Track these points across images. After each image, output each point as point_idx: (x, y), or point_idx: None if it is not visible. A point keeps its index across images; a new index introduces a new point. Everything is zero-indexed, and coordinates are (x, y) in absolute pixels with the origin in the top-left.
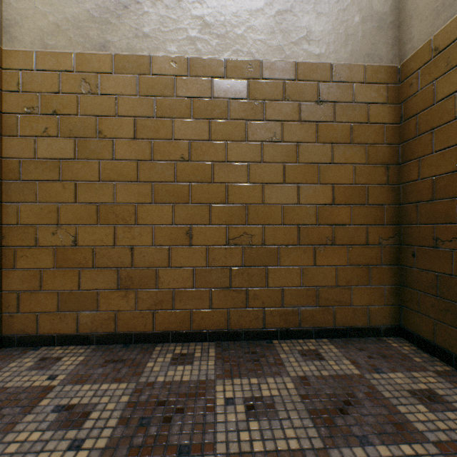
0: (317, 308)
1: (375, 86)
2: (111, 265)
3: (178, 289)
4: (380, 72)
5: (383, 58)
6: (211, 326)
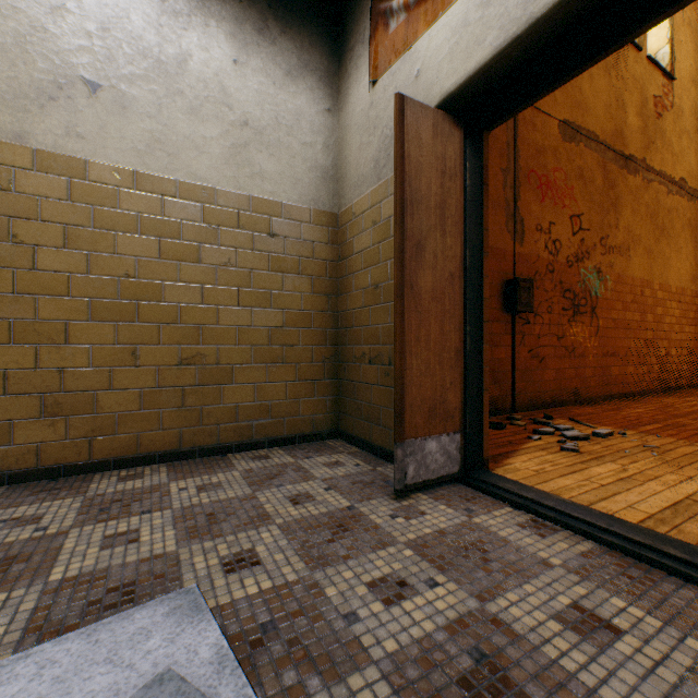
0: (270, 421)
1: (320, 227)
2: (31, 390)
3: (122, 413)
4: (324, 216)
5: (326, 205)
6: (161, 448)
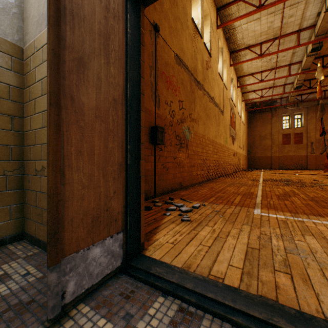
0: None
1: (1, 53)
2: None
3: None
4: (5, 44)
5: (9, 36)
6: None
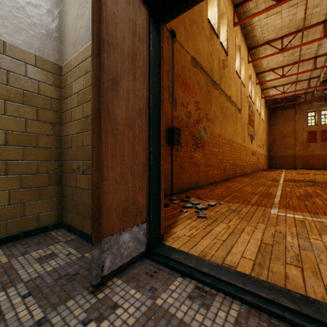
0: None
1: (45, 72)
2: None
3: None
4: (48, 64)
5: (51, 57)
6: None
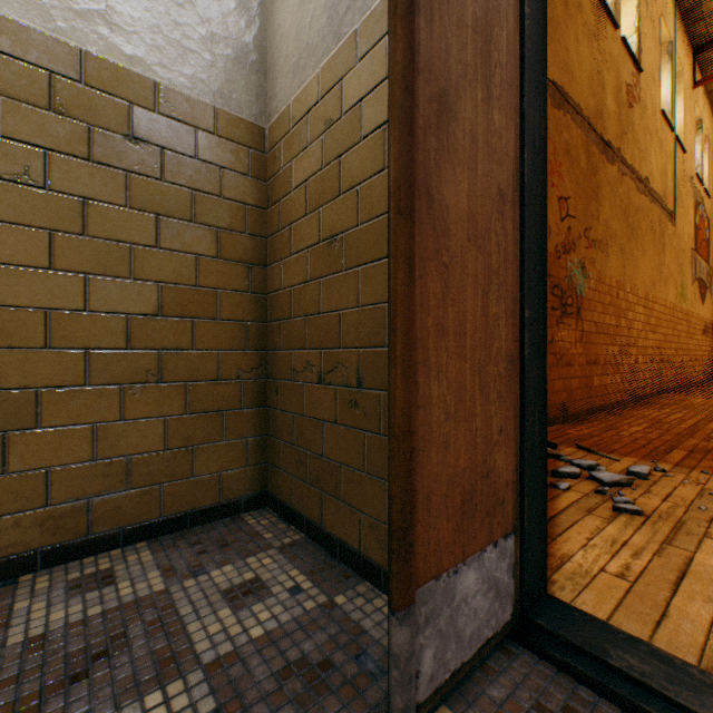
0: (129, 493)
1: (233, 145)
2: None
3: None
4: (240, 127)
5: (245, 109)
6: None
